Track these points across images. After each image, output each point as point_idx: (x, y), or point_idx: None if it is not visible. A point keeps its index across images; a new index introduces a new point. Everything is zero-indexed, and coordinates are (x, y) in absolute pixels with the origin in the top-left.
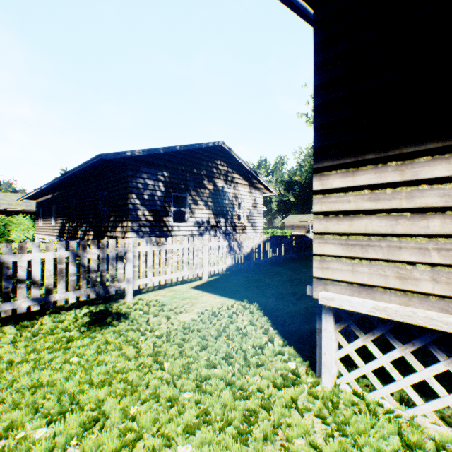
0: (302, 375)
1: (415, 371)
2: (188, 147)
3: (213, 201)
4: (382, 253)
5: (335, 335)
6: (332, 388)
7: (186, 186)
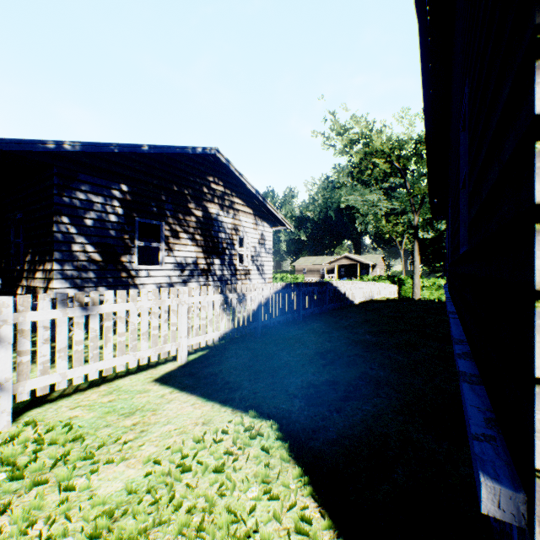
0: None
1: None
2: (162, 149)
3: (203, 234)
4: None
5: None
6: None
7: (161, 209)
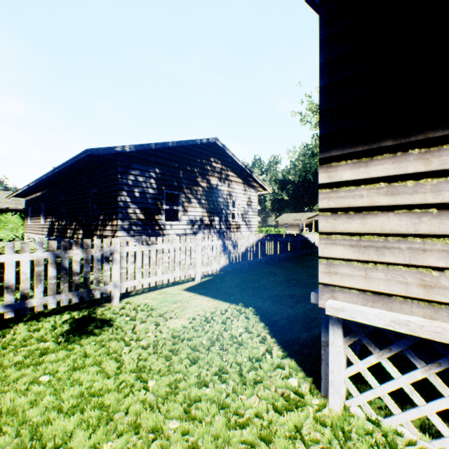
0: (306, 394)
1: (432, 387)
2: (181, 143)
3: (207, 199)
4: (402, 256)
5: (343, 350)
6: (342, 413)
7: (179, 183)
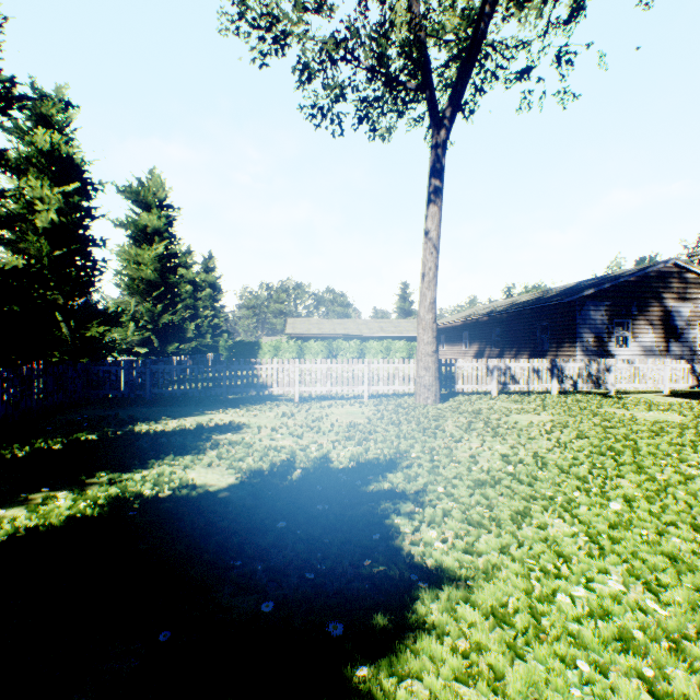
0: None
1: None
2: (632, 275)
3: (661, 324)
4: None
5: None
6: None
7: (628, 311)
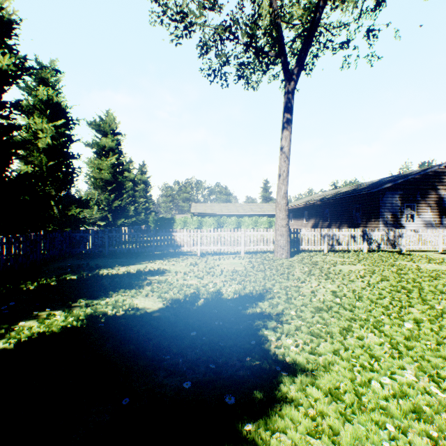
0: None
1: None
2: (417, 174)
3: (436, 206)
4: None
5: None
6: None
7: (414, 198)
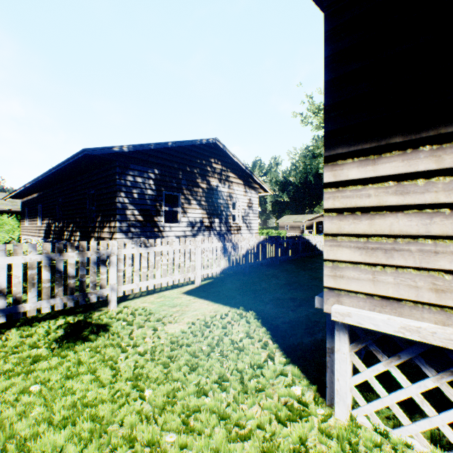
0: (310, 403)
1: (441, 395)
2: (180, 143)
3: (207, 201)
4: (412, 259)
5: (350, 357)
6: (349, 423)
7: (179, 184)
